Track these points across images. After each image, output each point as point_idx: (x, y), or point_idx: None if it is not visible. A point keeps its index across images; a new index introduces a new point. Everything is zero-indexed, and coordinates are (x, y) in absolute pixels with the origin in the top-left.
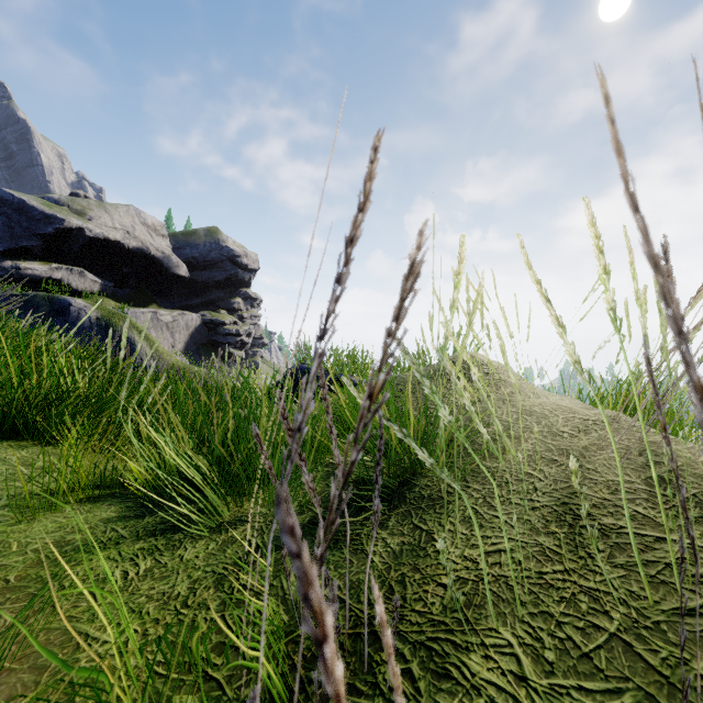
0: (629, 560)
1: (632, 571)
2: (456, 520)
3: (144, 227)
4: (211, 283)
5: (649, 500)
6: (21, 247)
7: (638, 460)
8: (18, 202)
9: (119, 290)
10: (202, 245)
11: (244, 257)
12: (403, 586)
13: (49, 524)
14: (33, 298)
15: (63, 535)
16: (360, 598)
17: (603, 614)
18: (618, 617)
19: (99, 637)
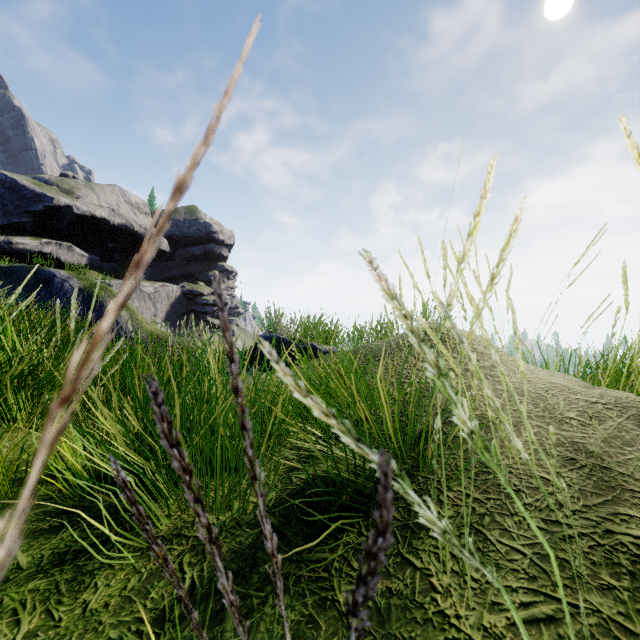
0: None
1: None
2: None
3: (128, 206)
4: (190, 257)
5: None
6: (13, 223)
7: None
8: (10, 182)
9: (105, 263)
10: (182, 222)
11: (221, 233)
12: None
13: None
14: (19, 270)
15: None
16: None
17: None
18: None
19: None
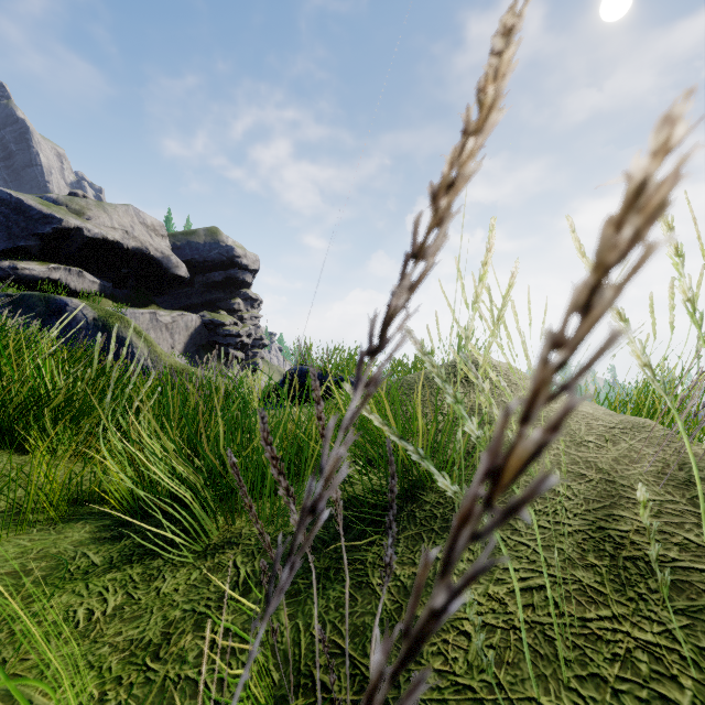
0: (691, 604)
1: (696, 619)
2: (475, 546)
3: (143, 227)
4: (211, 284)
5: (700, 525)
6: (18, 247)
7: (679, 476)
8: (15, 202)
9: (118, 291)
10: (202, 245)
11: (244, 257)
12: None
13: (11, 549)
14: (29, 298)
15: (24, 563)
16: (366, 649)
17: (670, 680)
18: (690, 685)
19: (45, 704)
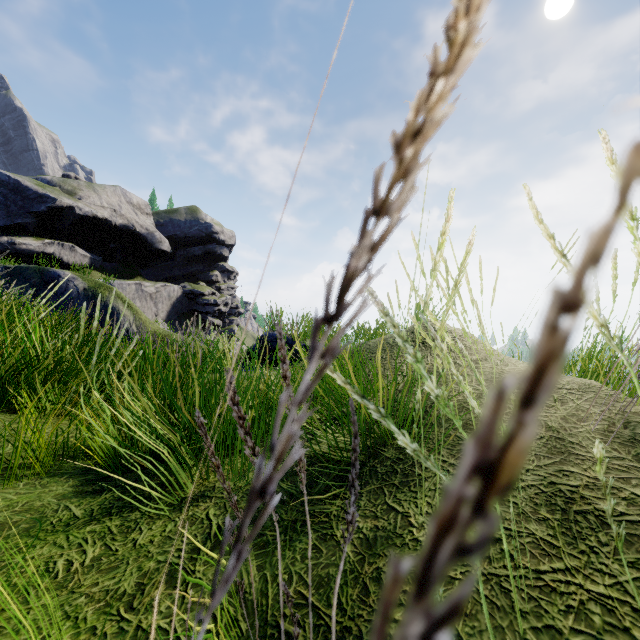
0: (639, 557)
1: None
2: (433, 500)
3: (130, 206)
4: (191, 258)
5: None
6: (16, 224)
7: (624, 433)
8: (13, 183)
9: (106, 264)
10: (183, 222)
11: (221, 234)
12: (379, 584)
13: None
14: (25, 270)
15: (9, 515)
16: (330, 599)
17: (623, 632)
18: None
19: None
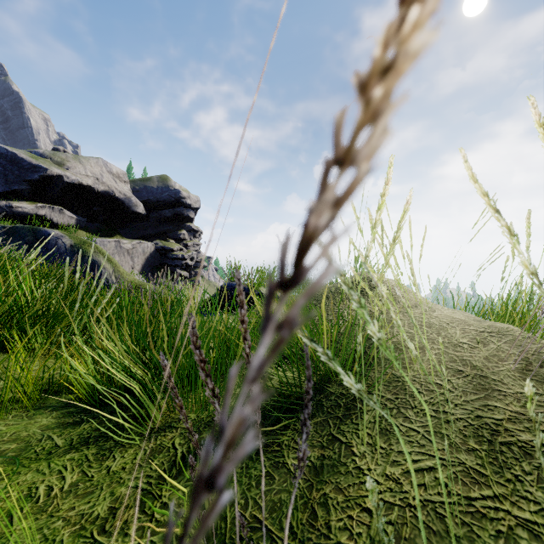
0: None
1: None
2: (373, 431)
3: (110, 175)
4: (162, 219)
5: None
6: (13, 190)
7: (540, 372)
8: (11, 155)
9: (90, 224)
10: (155, 189)
11: (188, 198)
12: (326, 509)
13: None
14: (20, 229)
15: None
16: (282, 523)
17: None
18: None
19: None
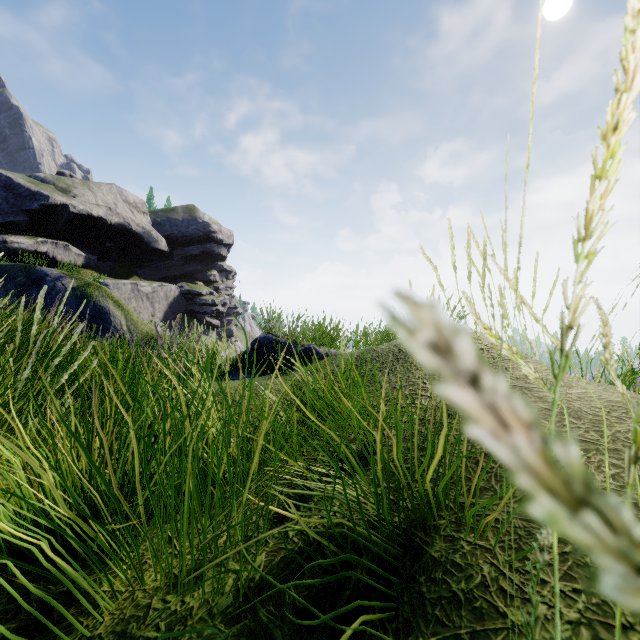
0: None
1: None
2: None
3: (126, 205)
4: (189, 257)
5: None
6: (8, 222)
7: None
8: (5, 180)
9: (102, 263)
10: (180, 221)
11: (219, 233)
12: None
13: None
14: (10, 268)
15: None
16: None
17: None
18: None
19: None
